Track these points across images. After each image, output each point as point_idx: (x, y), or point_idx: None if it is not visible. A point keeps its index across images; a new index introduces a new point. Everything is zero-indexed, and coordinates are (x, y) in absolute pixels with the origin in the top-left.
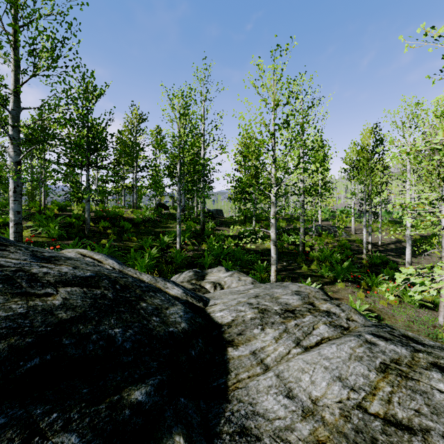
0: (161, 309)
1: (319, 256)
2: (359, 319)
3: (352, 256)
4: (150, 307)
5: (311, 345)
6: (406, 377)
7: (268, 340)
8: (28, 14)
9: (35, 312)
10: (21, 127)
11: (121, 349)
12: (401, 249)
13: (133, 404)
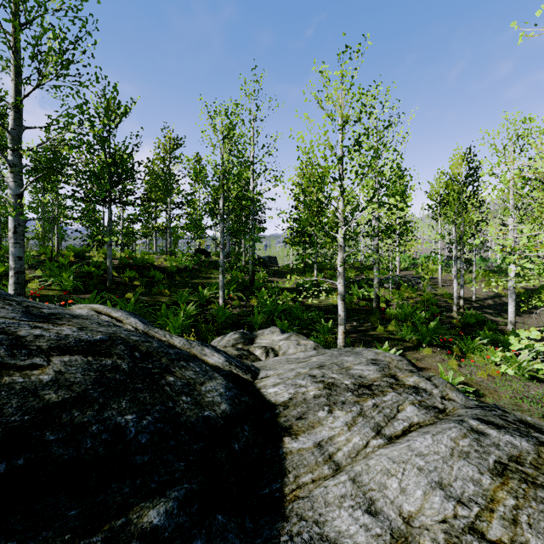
0: (194, 385)
1: (398, 314)
2: (458, 398)
3: (439, 314)
4: (180, 382)
5: (396, 435)
6: (534, 484)
7: (338, 427)
8: (31, 7)
9: (9, 393)
10: (22, 151)
11: (134, 444)
12: (501, 305)
13: (145, 531)
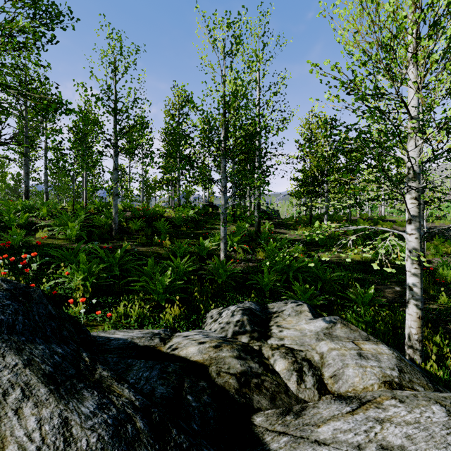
0: None
1: None
2: None
3: None
4: None
5: None
6: None
7: None
8: None
9: None
10: None
11: None
12: None
13: None
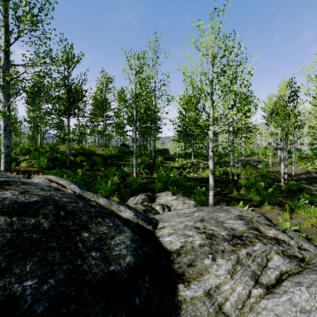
0: (105, 239)
1: (246, 183)
2: (311, 248)
3: (272, 183)
4: (93, 238)
5: (271, 283)
6: None
7: (222, 275)
8: None
9: None
10: (6, 77)
11: None
12: (311, 178)
13: None
